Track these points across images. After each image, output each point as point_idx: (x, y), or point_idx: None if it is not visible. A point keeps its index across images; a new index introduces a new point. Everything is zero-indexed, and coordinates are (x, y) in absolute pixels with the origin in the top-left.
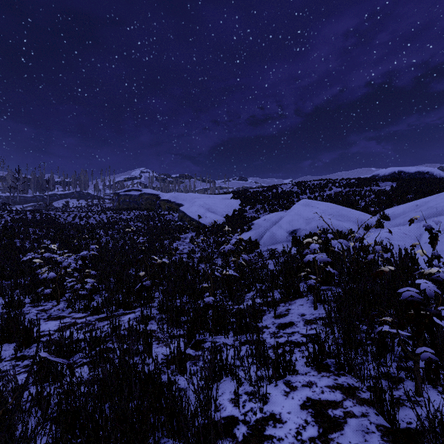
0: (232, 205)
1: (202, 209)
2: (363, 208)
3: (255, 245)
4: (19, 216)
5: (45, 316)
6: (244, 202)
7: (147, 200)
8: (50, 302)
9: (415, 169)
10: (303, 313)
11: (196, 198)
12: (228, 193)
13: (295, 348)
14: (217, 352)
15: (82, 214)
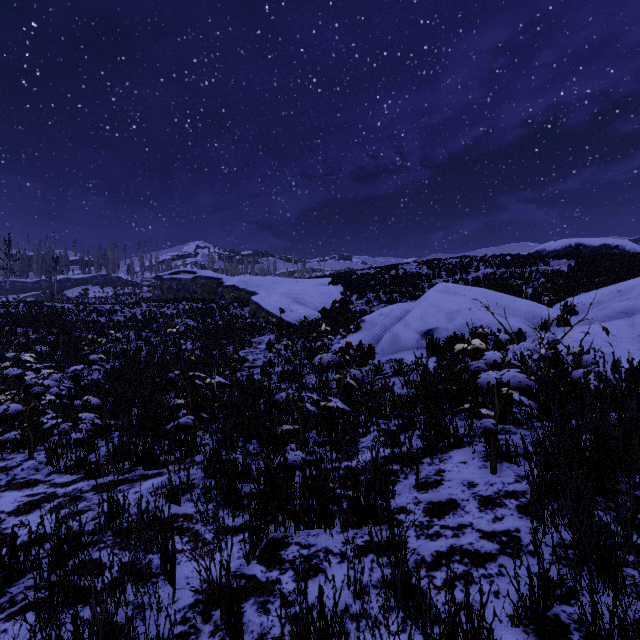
0: (331, 293)
1: (286, 300)
2: (532, 296)
3: (369, 353)
4: (5, 309)
5: (3, 480)
6: (349, 290)
7: (204, 287)
8: (21, 453)
9: (600, 241)
10: (471, 480)
11: (277, 283)
12: (324, 276)
13: (473, 568)
14: (311, 574)
15: (106, 307)
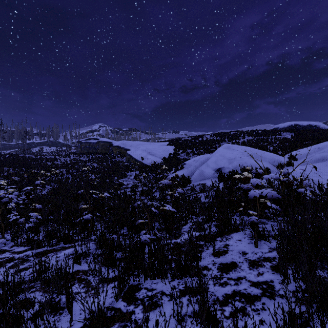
0: (168, 149)
1: (145, 153)
2: (273, 151)
3: (187, 180)
4: None
5: None
6: (177, 148)
7: (102, 146)
8: None
9: (307, 123)
10: (244, 250)
11: (140, 144)
12: (165, 141)
13: (247, 305)
14: (152, 308)
15: (51, 156)
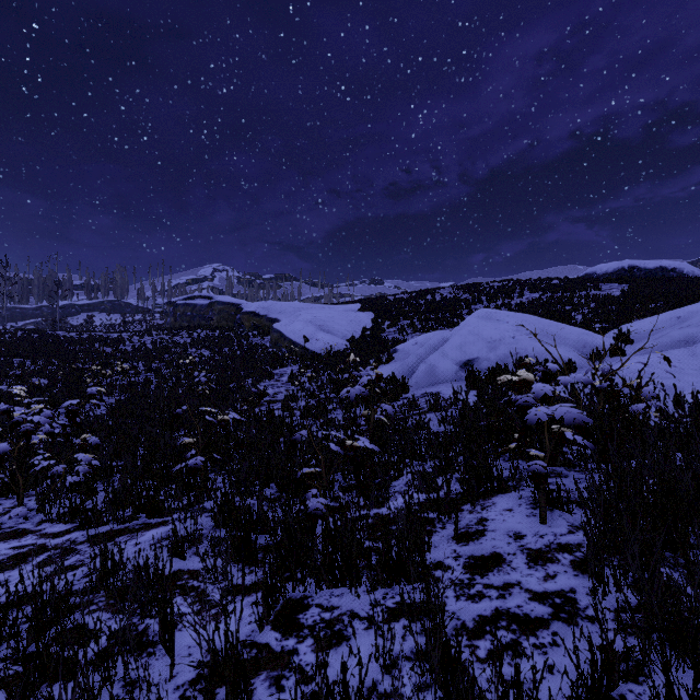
0: (361, 320)
1: (311, 327)
2: (582, 323)
3: (402, 386)
4: (1, 338)
5: None
6: (380, 317)
7: (221, 314)
8: (10, 499)
9: (655, 263)
10: (518, 530)
11: (301, 309)
12: (354, 302)
13: (522, 637)
14: (334, 643)
15: (113, 335)
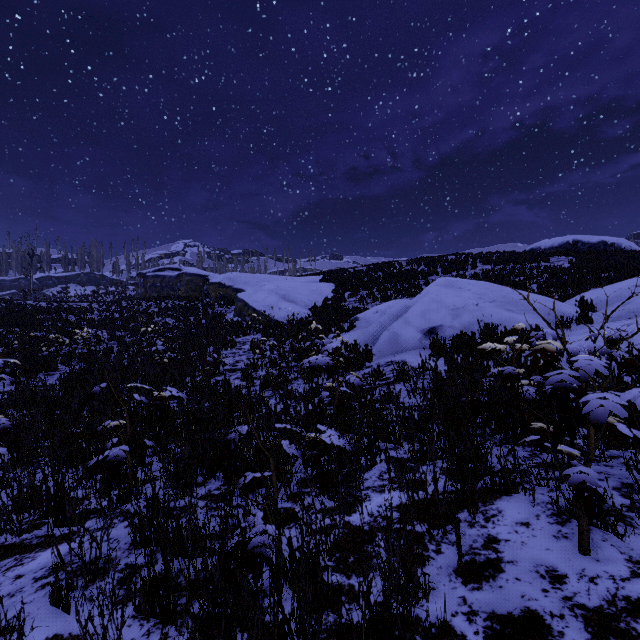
0: (322, 290)
1: (274, 297)
2: (541, 292)
3: (365, 354)
4: None
5: None
6: (340, 287)
7: (189, 285)
8: None
9: (598, 238)
10: (550, 565)
11: (265, 280)
12: (315, 274)
13: None
14: None
15: (83, 305)
